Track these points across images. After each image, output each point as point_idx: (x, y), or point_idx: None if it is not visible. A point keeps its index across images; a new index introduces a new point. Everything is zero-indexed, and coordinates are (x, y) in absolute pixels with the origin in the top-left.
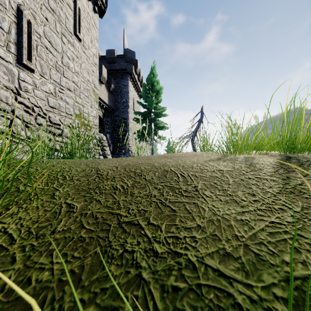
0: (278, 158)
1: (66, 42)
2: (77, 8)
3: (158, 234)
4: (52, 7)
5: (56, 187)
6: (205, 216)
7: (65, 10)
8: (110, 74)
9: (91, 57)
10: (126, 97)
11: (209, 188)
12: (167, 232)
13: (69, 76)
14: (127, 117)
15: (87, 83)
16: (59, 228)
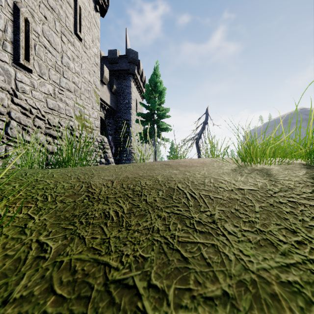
0: (307, 171)
1: (66, 41)
2: (77, 7)
3: (164, 311)
4: (51, 5)
5: (31, 214)
6: (232, 272)
7: (65, 8)
8: (112, 75)
9: (92, 57)
10: (128, 98)
11: (230, 218)
12: (177, 306)
13: (69, 77)
14: (129, 118)
15: (88, 84)
16: (17, 291)
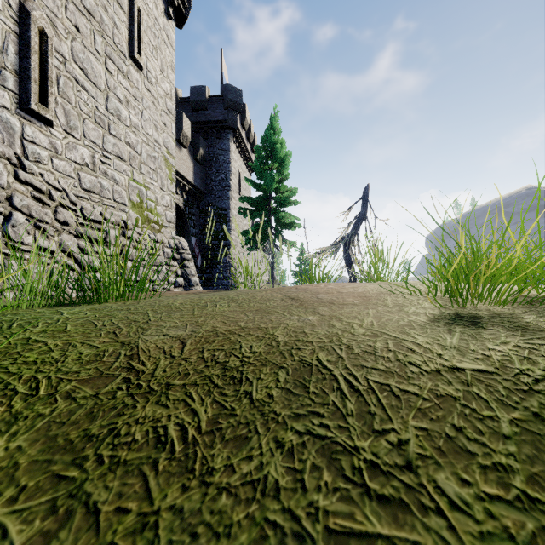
0: None
1: (114, 70)
2: (135, 10)
3: None
4: (87, 6)
5: None
6: None
7: (112, 12)
8: (197, 130)
9: (162, 99)
10: (226, 171)
11: (447, 454)
12: None
13: (120, 133)
14: (227, 206)
15: (153, 146)
16: None
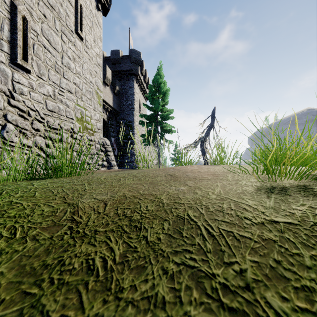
0: None
1: (66, 40)
2: (79, 5)
3: None
4: (50, 3)
5: None
6: None
7: (65, 7)
8: (115, 76)
9: (94, 57)
10: (131, 99)
11: (272, 279)
12: None
13: (69, 77)
14: (133, 120)
15: (89, 84)
16: None
